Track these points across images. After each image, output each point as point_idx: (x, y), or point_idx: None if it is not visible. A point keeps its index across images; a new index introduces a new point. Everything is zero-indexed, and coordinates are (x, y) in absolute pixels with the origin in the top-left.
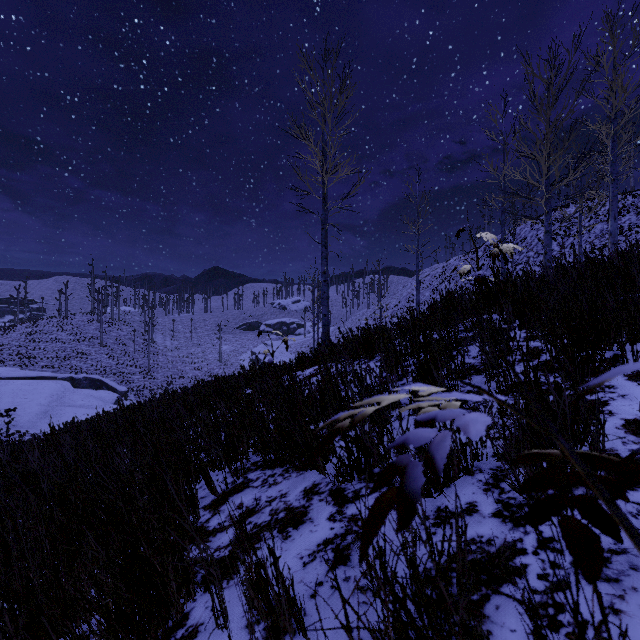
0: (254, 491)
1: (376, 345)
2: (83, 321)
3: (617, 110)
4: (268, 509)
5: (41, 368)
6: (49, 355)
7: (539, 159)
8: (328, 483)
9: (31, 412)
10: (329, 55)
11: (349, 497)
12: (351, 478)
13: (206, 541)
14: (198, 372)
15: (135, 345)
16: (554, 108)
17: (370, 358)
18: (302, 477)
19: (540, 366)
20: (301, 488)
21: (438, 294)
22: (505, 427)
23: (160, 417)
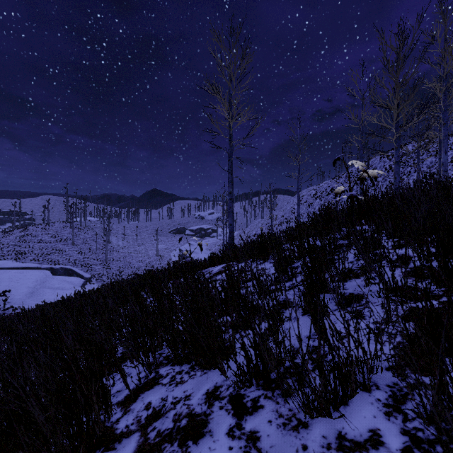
0: (162, 389)
1: (269, 249)
2: (60, 227)
3: (447, 72)
4: (172, 413)
5: (30, 261)
6: (36, 251)
7: (390, 108)
8: (228, 387)
9: (22, 292)
10: (234, 31)
11: (248, 407)
12: (250, 384)
13: (111, 448)
14: (141, 264)
15: (97, 244)
16: (402, 69)
17: (265, 259)
18: (205, 377)
19: (411, 272)
20: (204, 390)
21: (312, 208)
22: (392, 335)
23: (100, 306)
